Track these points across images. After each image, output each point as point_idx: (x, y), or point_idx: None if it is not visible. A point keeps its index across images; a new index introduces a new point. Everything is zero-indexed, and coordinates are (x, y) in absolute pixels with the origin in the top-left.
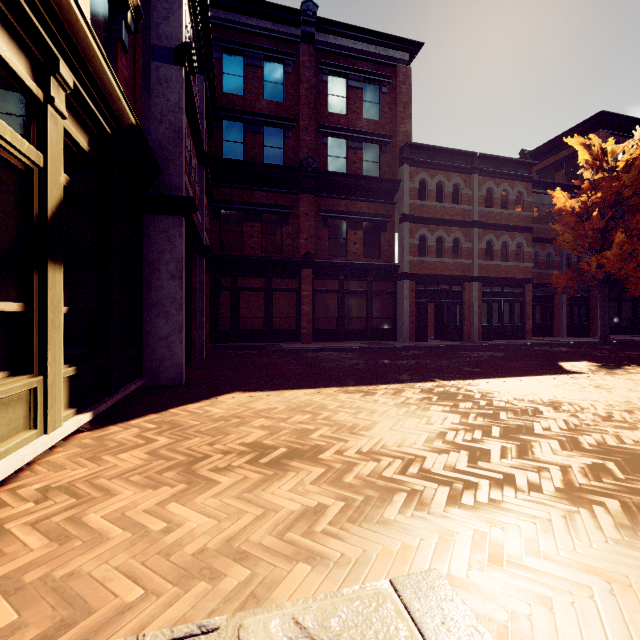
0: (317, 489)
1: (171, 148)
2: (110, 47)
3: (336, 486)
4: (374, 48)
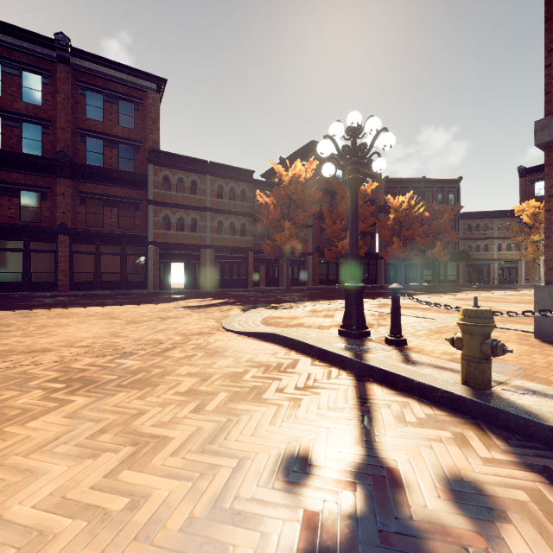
0: None
1: None
2: None
3: None
4: (126, 76)
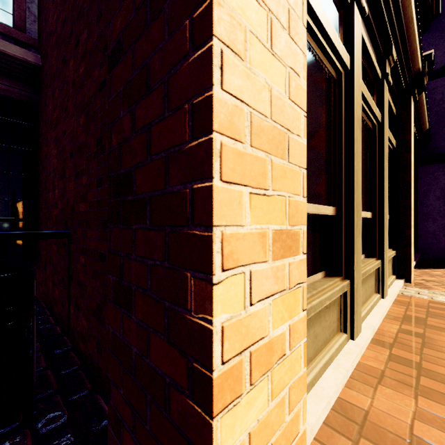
0: None
1: (436, 126)
2: None
3: None
4: None
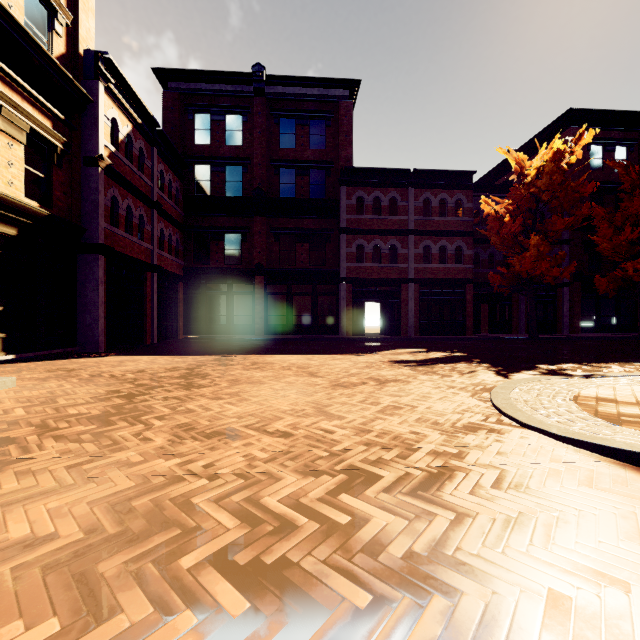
0: (48, 375)
1: (93, 215)
2: (49, 170)
3: (56, 375)
4: (317, 90)
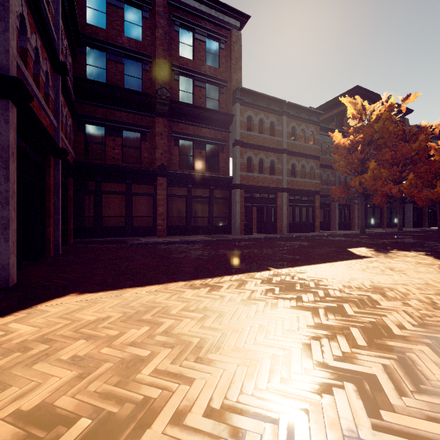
0: None
1: None
2: None
3: None
4: (214, 12)
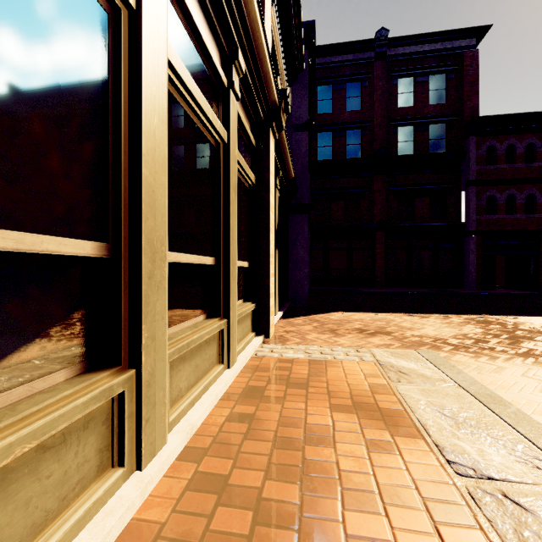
0: (390, 341)
1: (302, 177)
2: None
3: (399, 341)
4: (440, 45)
